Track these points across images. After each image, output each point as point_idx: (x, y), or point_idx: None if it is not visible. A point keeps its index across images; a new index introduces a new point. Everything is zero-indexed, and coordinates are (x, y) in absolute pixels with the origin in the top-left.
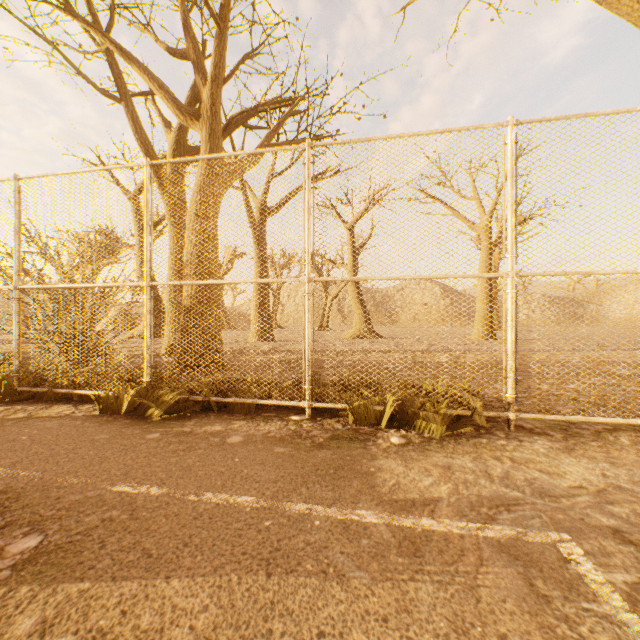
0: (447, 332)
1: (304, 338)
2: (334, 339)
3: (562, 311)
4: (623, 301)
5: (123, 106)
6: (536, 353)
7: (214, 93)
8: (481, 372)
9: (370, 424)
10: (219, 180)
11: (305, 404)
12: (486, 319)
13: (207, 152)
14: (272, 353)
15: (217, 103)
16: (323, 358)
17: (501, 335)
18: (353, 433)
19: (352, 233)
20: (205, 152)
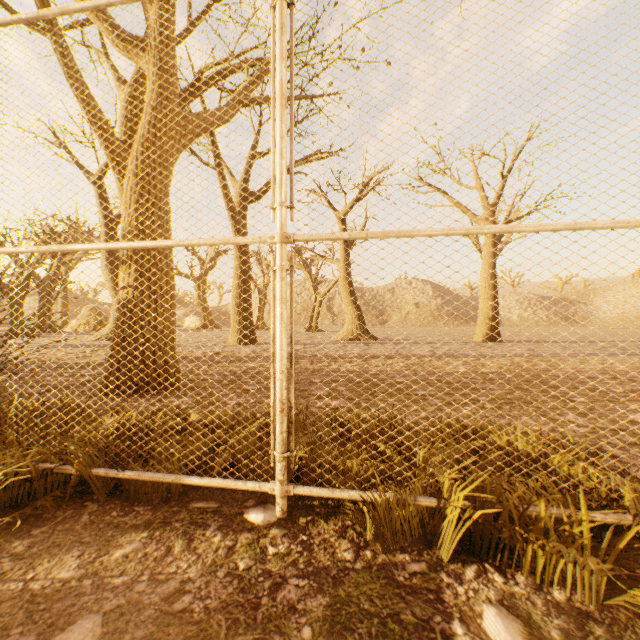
0: (443, 333)
1: (273, 355)
2: (324, 341)
3: (553, 311)
4: (613, 301)
5: (49, 38)
6: (563, 359)
7: (164, 12)
8: (524, 389)
9: (412, 542)
10: (171, 131)
11: (275, 489)
12: (490, 319)
13: (154, 92)
14: (250, 360)
15: (169, 27)
16: (312, 367)
17: (502, 336)
18: (383, 589)
19: (344, 224)
20: (152, 92)
